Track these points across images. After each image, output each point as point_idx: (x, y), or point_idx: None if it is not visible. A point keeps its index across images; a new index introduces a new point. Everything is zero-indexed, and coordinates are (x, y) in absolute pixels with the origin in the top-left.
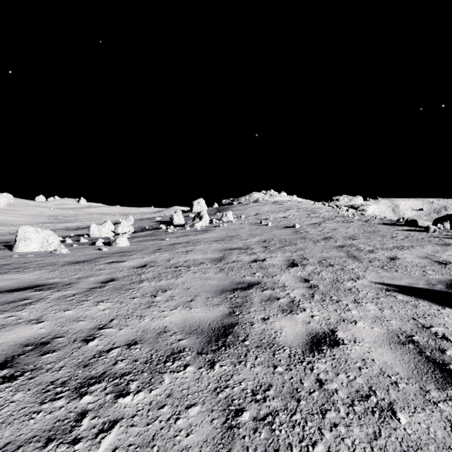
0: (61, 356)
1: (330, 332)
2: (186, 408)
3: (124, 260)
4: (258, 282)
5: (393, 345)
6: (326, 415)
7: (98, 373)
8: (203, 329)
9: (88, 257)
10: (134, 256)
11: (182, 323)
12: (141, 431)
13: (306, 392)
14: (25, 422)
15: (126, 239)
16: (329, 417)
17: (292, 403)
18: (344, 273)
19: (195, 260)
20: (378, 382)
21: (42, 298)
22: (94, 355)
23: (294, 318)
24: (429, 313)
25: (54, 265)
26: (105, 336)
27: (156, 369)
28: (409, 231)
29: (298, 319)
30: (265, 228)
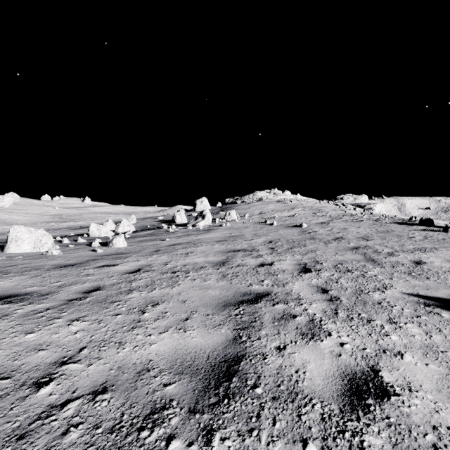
0: None
1: (371, 371)
2: None
3: (117, 263)
4: (268, 292)
5: None
6: None
7: None
8: (199, 365)
9: (79, 259)
10: (129, 259)
11: (172, 355)
12: None
13: None
14: None
15: (123, 240)
16: None
17: None
18: (367, 281)
19: (196, 263)
20: None
21: (6, 314)
22: (41, 414)
23: (319, 347)
24: None
25: (38, 270)
26: (66, 377)
27: (124, 445)
28: (425, 231)
29: (324, 349)
30: (271, 227)
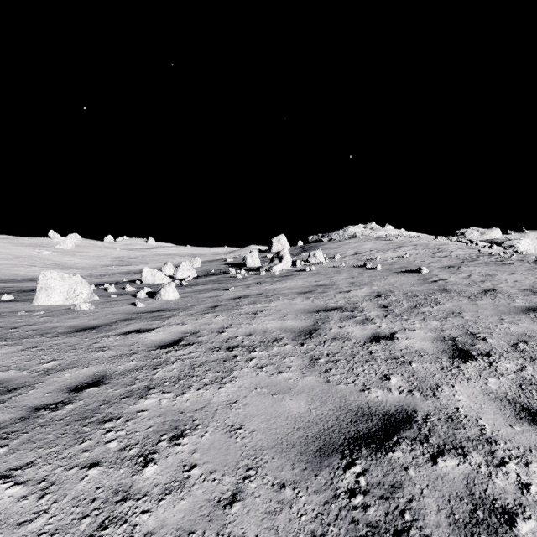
0: None
1: None
2: None
3: (152, 327)
4: (407, 412)
5: None
6: None
7: None
8: None
9: (108, 318)
10: (171, 320)
11: None
12: None
13: None
14: None
15: (173, 289)
16: None
17: None
18: None
19: (266, 332)
20: None
21: None
22: None
23: None
24: None
25: (44, 335)
26: None
27: None
28: None
29: None
30: (373, 273)
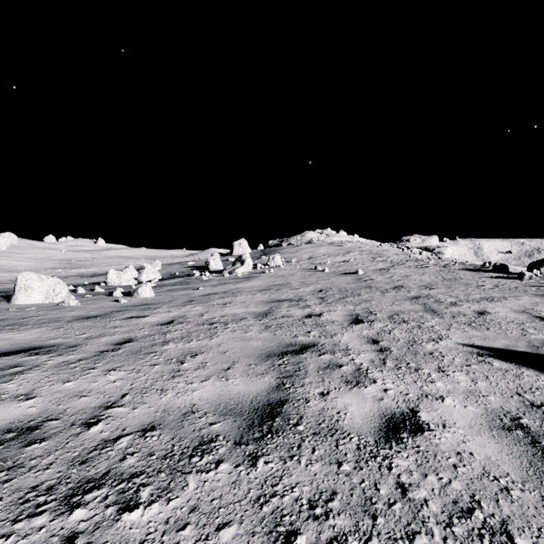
0: (52, 447)
1: (410, 412)
2: (217, 529)
3: (146, 314)
4: (314, 343)
5: (496, 432)
6: (415, 541)
7: (99, 473)
8: (243, 408)
9: (102, 311)
10: (159, 310)
11: (216, 400)
12: None
13: (384, 503)
14: None
15: (150, 289)
16: (419, 543)
17: (366, 521)
18: (422, 332)
19: (235, 314)
20: (483, 488)
21: (37, 365)
22: (97, 446)
23: (362, 392)
24: (537, 386)
25: (58, 322)
26: (113, 418)
27: (178, 467)
28: (498, 278)
29: (367, 394)
30: (321, 275)
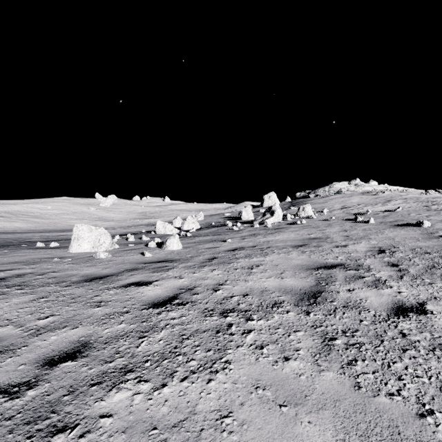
0: None
1: None
2: None
3: (151, 280)
4: None
5: None
6: None
7: None
8: None
9: (117, 268)
10: (170, 273)
11: None
12: None
13: None
14: None
15: (177, 241)
16: None
17: None
18: None
19: (263, 292)
20: None
21: None
22: None
23: None
24: None
25: (59, 284)
26: None
27: None
28: None
29: None
30: (367, 226)
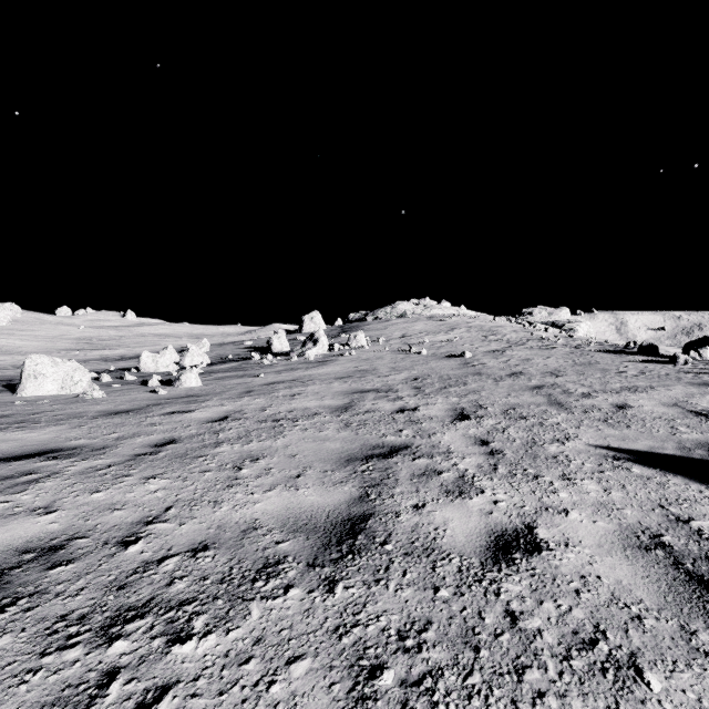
0: (82, 570)
1: (525, 528)
2: (287, 663)
3: (192, 409)
4: (407, 444)
5: (631, 552)
6: (524, 676)
7: (141, 600)
8: (317, 524)
9: (135, 404)
10: (208, 403)
11: (283, 514)
12: (209, 705)
13: (490, 634)
14: (11, 689)
15: (196, 376)
16: (529, 679)
17: (466, 654)
18: (544, 431)
19: (306, 409)
20: (610, 616)
21: (56, 471)
22: (137, 569)
23: (466, 505)
24: (685, 497)
25: (79, 418)
26: (156, 536)
27: (238, 592)
28: (645, 362)
29: (472, 507)
30: (417, 358)
